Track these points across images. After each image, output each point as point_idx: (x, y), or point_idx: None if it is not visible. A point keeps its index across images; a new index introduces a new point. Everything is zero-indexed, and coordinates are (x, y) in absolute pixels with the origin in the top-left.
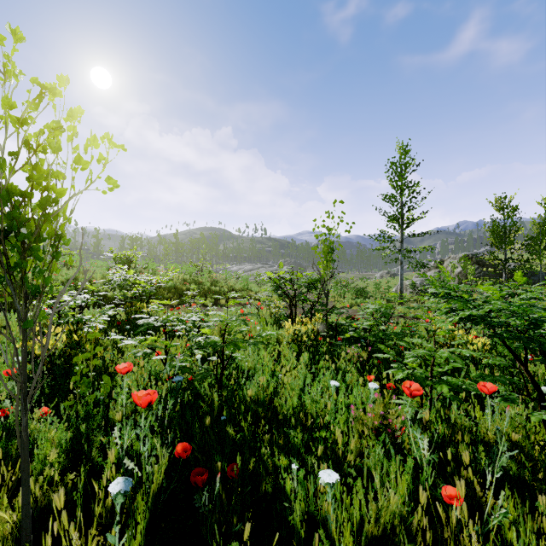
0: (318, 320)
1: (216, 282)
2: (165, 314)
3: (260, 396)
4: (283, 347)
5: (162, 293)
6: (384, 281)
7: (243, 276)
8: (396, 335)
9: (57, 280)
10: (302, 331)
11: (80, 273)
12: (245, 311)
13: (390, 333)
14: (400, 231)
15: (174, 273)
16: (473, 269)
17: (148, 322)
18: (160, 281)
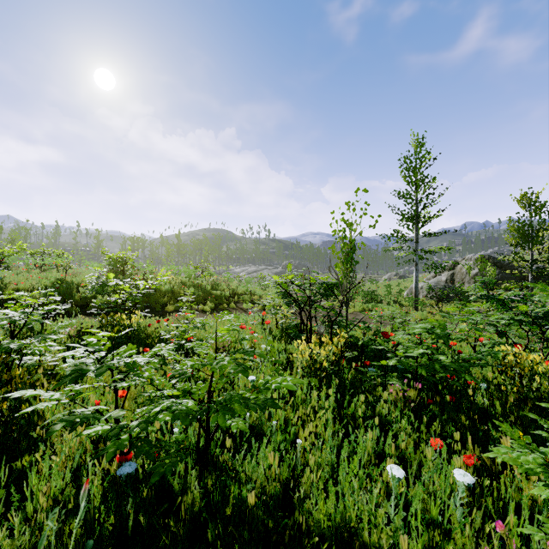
0: (342, 340)
1: (217, 285)
2: (153, 325)
3: (269, 489)
4: (296, 376)
5: (157, 297)
6: (393, 283)
7: (246, 278)
8: (461, 369)
9: (41, 283)
10: (321, 355)
11: (69, 276)
12: (247, 320)
13: (450, 364)
14: (415, 230)
15: (165, 277)
16: (493, 271)
17: (79, 366)
18: (149, 286)
